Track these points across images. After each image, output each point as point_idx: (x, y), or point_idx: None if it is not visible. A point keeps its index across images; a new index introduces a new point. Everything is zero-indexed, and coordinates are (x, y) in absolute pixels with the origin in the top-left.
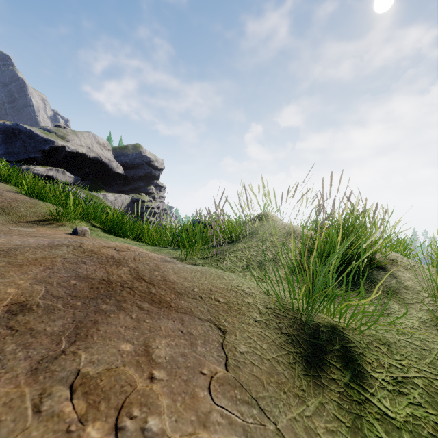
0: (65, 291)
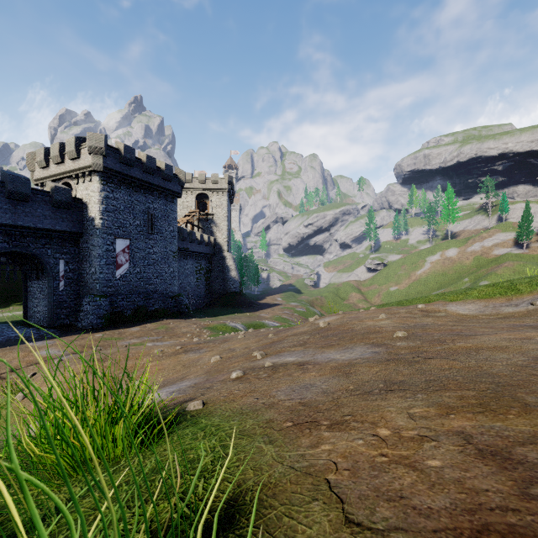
0: None
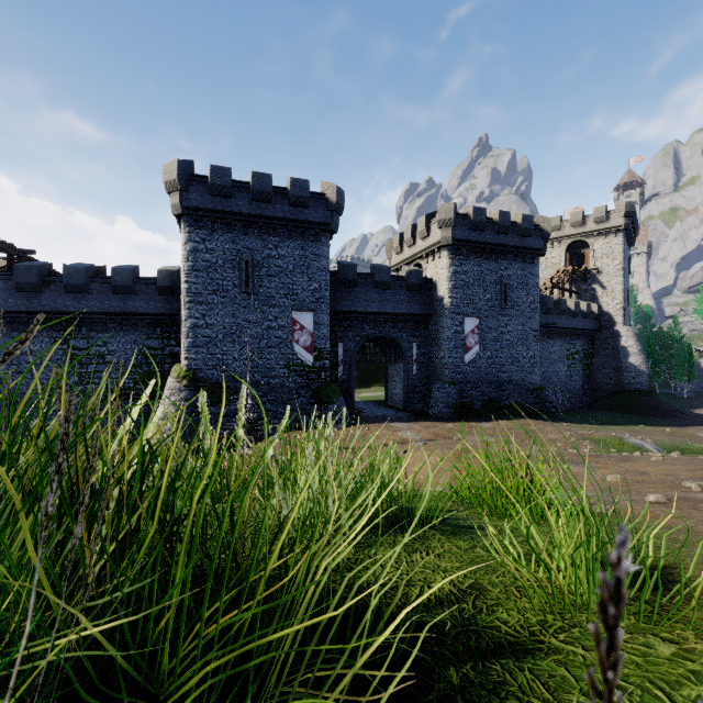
0: None
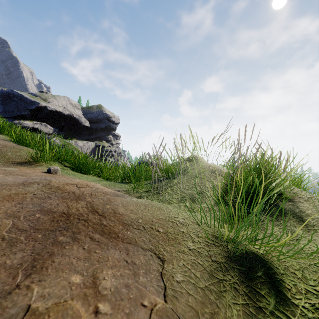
0: (29, 224)
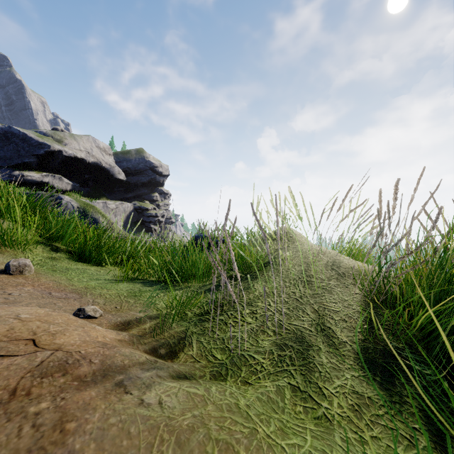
0: None
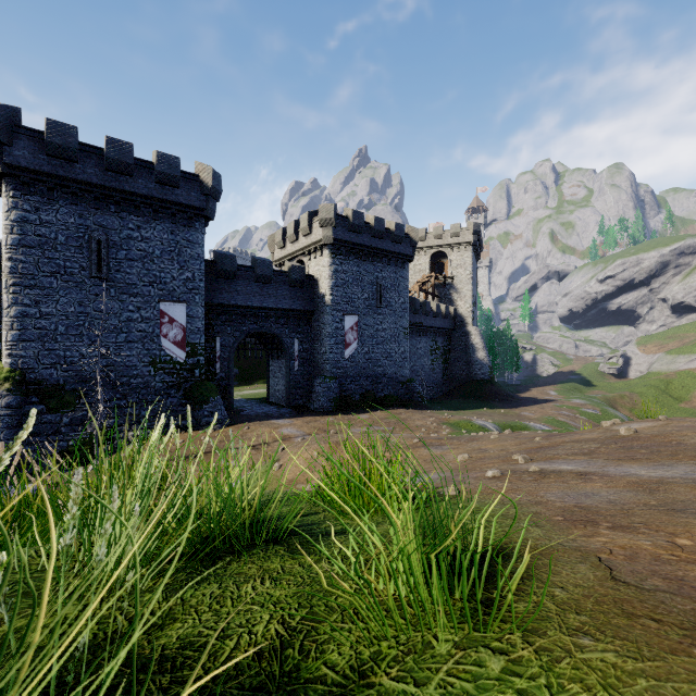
0: None
